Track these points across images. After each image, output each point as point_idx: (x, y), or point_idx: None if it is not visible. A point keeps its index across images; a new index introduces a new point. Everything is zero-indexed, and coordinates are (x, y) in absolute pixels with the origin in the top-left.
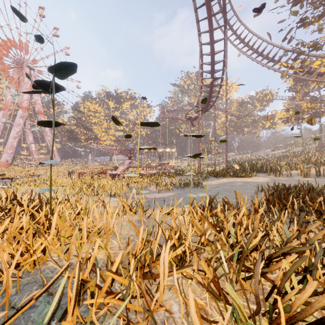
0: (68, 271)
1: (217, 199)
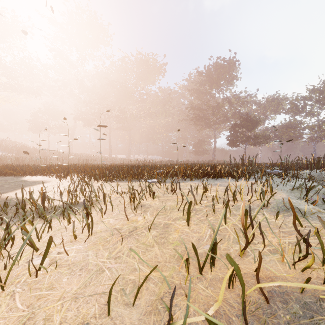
0: None
1: None
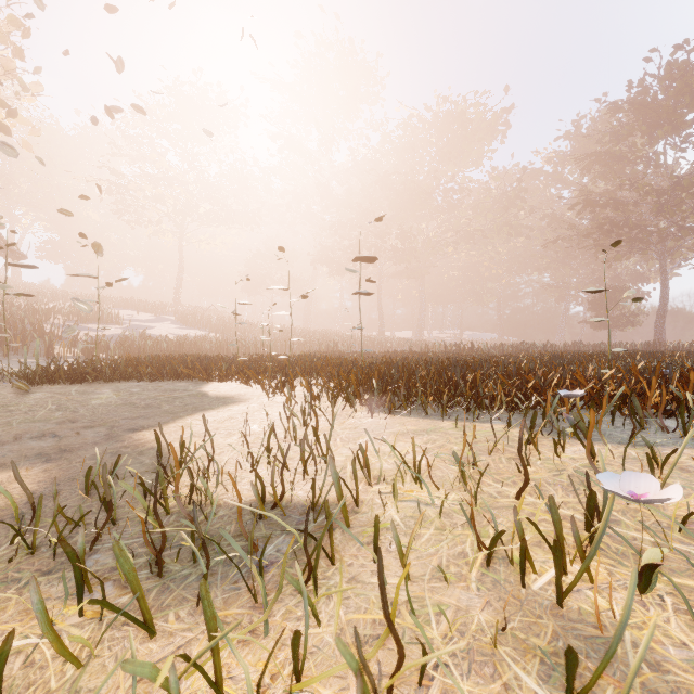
0: None
1: (97, 397)
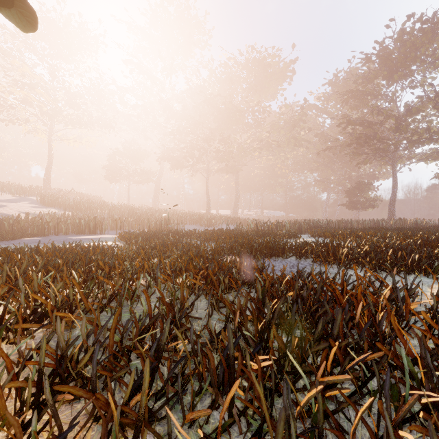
0: (25, 373)
1: None
